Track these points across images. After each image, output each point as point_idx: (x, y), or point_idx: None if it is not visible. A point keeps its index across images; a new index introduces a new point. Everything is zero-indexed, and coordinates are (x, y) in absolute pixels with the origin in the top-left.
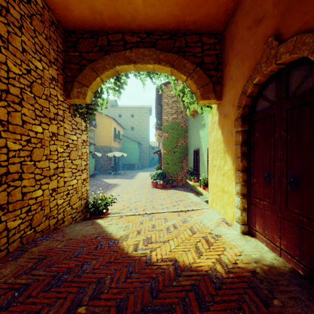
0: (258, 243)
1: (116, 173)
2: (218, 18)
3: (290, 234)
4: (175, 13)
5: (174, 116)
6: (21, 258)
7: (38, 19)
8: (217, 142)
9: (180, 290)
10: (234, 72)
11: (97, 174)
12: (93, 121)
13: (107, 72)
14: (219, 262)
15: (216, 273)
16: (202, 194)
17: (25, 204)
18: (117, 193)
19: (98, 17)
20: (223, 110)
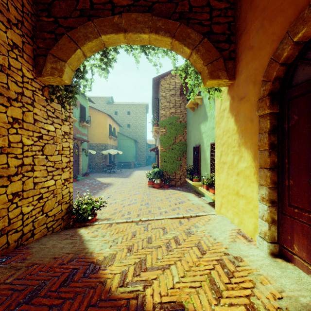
0: (300, 273)
1: (111, 172)
2: None
3: None
4: None
5: (172, 110)
6: None
7: None
8: (227, 133)
9: None
10: (255, 38)
11: (92, 172)
12: (87, 117)
13: (89, 43)
14: None
15: None
16: (203, 194)
17: None
18: (110, 194)
19: None
20: (238, 91)
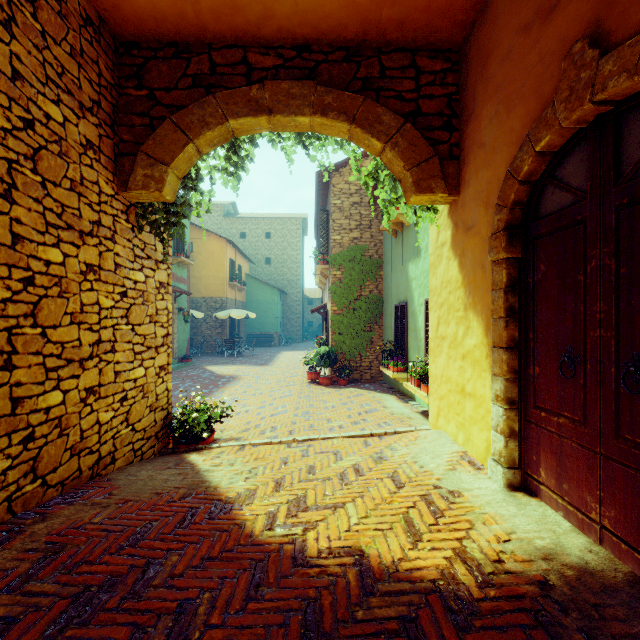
0: (547, 510)
1: (234, 354)
2: (452, 15)
3: (627, 494)
4: (359, 2)
5: (355, 233)
6: (5, 551)
7: (52, 10)
8: (448, 285)
9: (373, 633)
10: (488, 131)
11: (196, 355)
12: (187, 246)
13: (209, 134)
14: (460, 559)
15: (455, 585)
16: (413, 396)
17: (21, 424)
18: (236, 395)
19: (190, 11)
20: (464, 215)
